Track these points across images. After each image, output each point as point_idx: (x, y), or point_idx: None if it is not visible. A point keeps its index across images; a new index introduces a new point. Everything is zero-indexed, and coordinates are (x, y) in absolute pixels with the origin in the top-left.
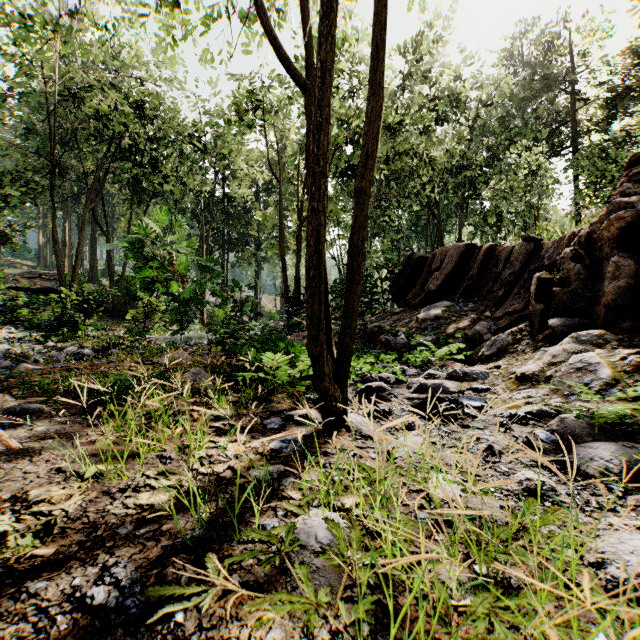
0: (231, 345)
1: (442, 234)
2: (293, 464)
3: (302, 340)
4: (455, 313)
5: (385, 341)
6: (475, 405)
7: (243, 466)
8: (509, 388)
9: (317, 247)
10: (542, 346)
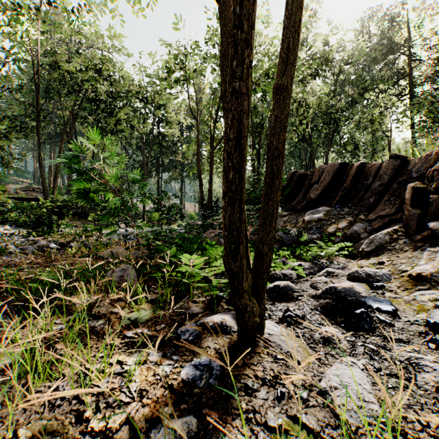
0: (155, 245)
1: (314, 158)
2: (208, 412)
3: (214, 237)
4: (334, 216)
5: (279, 238)
6: (386, 309)
7: (145, 416)
8: (405, 287)
9: (238, 141)
10: (421, 245)
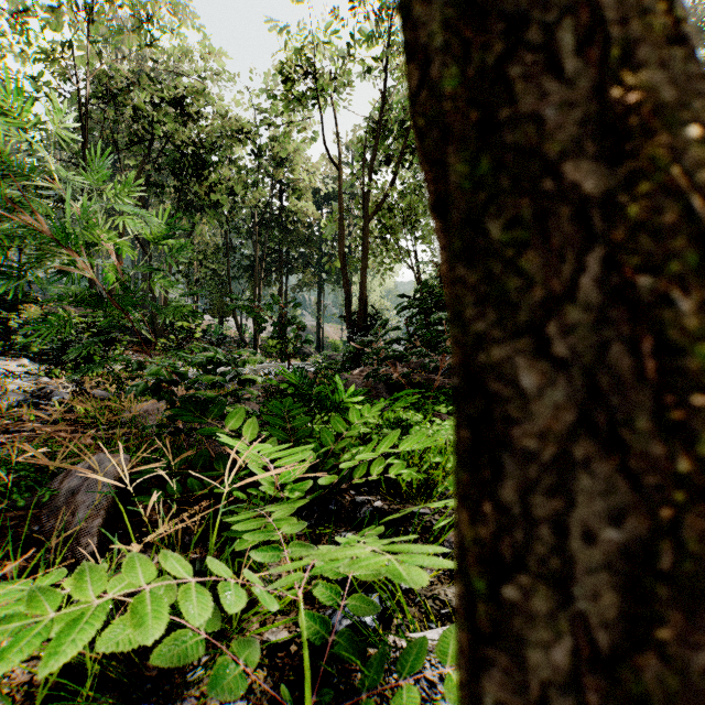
0: (185, 398)
1: None
2: None
3: (365, 380)
4: None
5: None
6: None
7: None
8: None
9: None
10: None
